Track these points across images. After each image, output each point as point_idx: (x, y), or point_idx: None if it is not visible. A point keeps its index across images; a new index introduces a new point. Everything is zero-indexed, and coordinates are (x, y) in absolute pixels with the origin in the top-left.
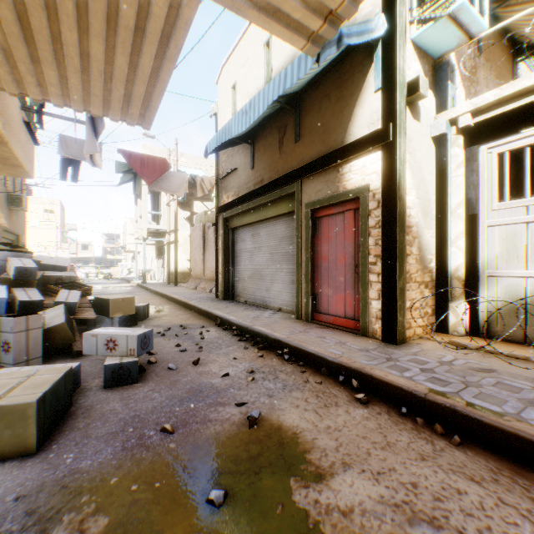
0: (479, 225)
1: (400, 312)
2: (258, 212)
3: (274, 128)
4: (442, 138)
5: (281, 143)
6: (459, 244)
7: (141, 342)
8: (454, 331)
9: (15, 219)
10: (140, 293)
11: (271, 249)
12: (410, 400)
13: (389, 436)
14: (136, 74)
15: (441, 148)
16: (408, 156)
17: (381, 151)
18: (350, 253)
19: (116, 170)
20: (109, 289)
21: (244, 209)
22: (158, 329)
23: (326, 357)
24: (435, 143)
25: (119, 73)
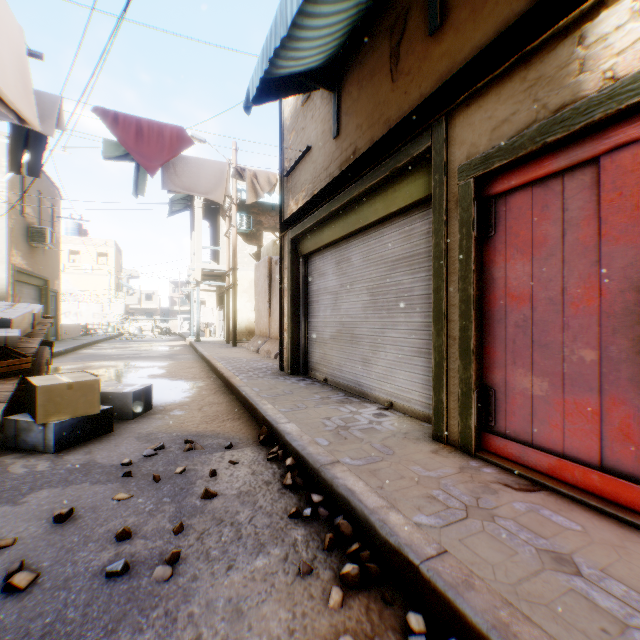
0: None
1: None
2: (347, 217)
3: (380, 36)
4: None
5: (395, 59)
6: None
7: None
8: None
9: (40, 260)
10: (183, 356)
11: (372, 285)
12: None
13: None
14: None
15: None
16: None
17: None
18: (627, 276)
19: (103, 154)
20: (150, 349)
21: (323, 214)
22: (139, 447)
23: None
24: None
25: None
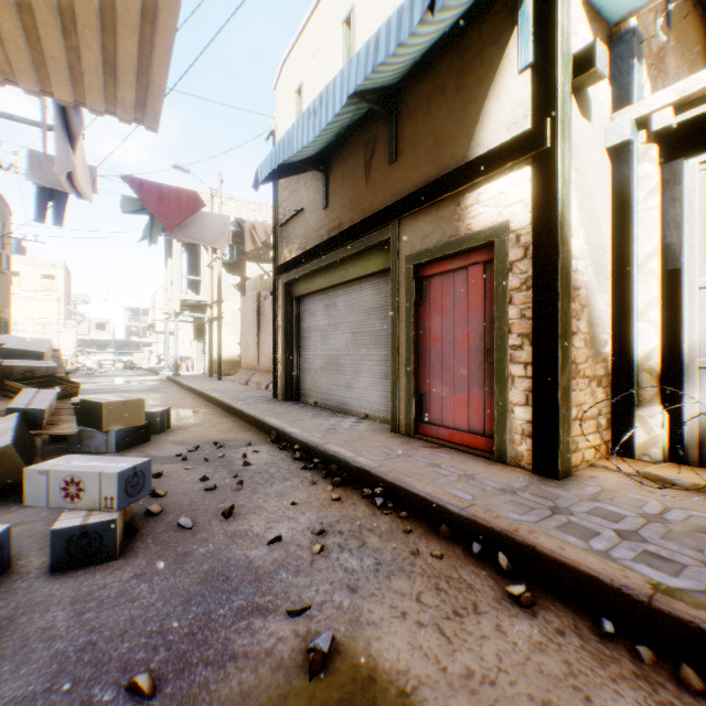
0: (685, 286)
1: (564, 426)
2: (334, 272)
3: (358, 146)
4: (623, 149)
5: (368, 168)
6: (651, 317)
7: (127, 484)
8: (643, 455)
9: None
10: (168, 390)
11: (353, 326)
12: (615, 603)
13: (596, 700)
14: (116, 14)
15: (622, 166)
16: (573, 175)
17: (531, 166)
18: (478, 331)
19: (122, 209)
20: (126, 383)
21: (314, 267)
22: (180, 448)
23: (447, 506)
24: (612, 158)
25: (85, 11)
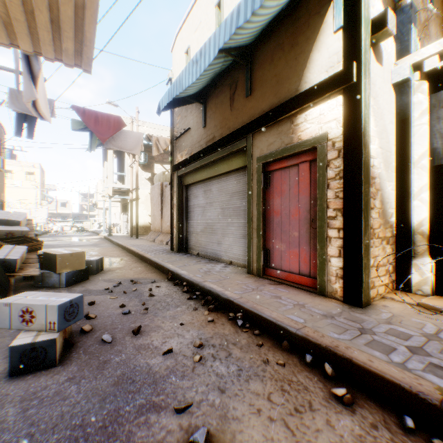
0: None
1: (365, 271)
2: (209, 169)
3: (225, 86)
4: (404, 84)
5: (232, 100)
6: (423, 197)
7: (65, 312)
8: (418, 290)
9: None
10: (104, 245)
11: (222, 204)
12: (413, 404)
13: None
14: None
15: (403, 96)
16: (371, 101)
17: (343, 95)
18: (305, 207)
19: (72, 128)
20: (78, 241)
21: (197, 166)
22: (108, 284)
23: (287, 327)
24: (396, 90)
25: None
